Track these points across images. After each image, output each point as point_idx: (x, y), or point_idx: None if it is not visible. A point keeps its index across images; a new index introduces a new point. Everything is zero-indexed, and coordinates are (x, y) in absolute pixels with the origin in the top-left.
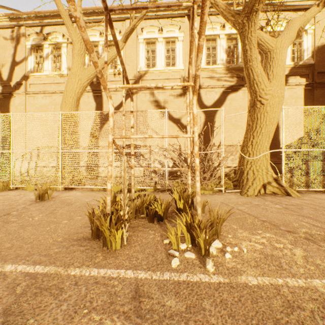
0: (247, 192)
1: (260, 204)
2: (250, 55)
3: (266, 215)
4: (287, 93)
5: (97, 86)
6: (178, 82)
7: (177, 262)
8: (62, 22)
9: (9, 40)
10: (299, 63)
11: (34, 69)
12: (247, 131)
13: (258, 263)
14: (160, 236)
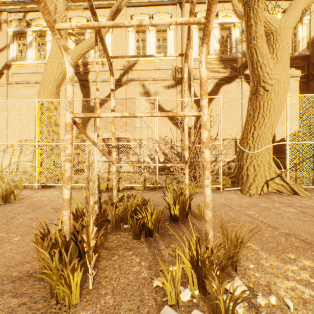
0: (249, 191)
1: (269, 206)
2: (254, 32)
3: (284, 223)
4: None
5: (84, 76)
6: (169, 73)
7: None
8: None
9: None
10: (294, 54)
11: (16, 57)
12: (247, 121)
13: None
14: (147, 269)
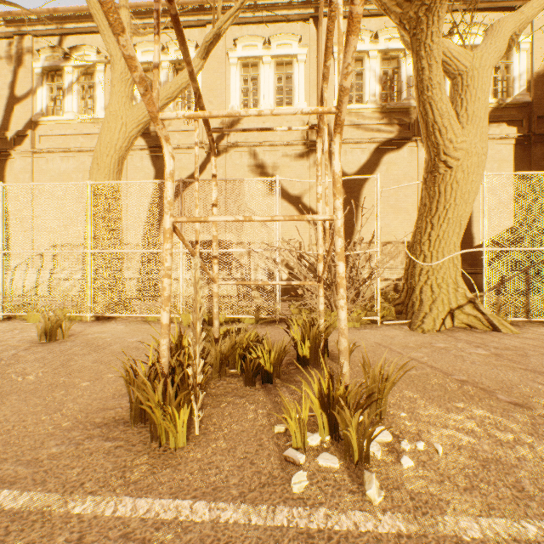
0: (421, 325)
1: (448, 347)
2: (428, 78)
3: (464, 368)
4: None
5: (157, 139)
6: (297, 133)
7: (304, 482)
8: (96, 27)
9: (4, 60)
10: (506, 100)
11: (47, 109)
12: (421, 216)
13: (472, 481)
14: (266, 417)
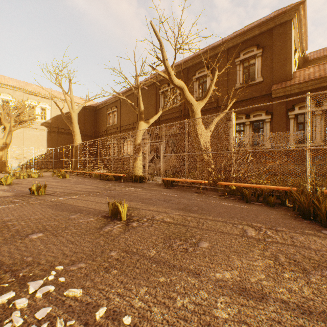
0: None
1: None
2: None
3: None
4: (39, 133)
5: None
6: None
7: None
8: None
9: None
10: (44, 121)
11: None
12: None
13: None
14: None
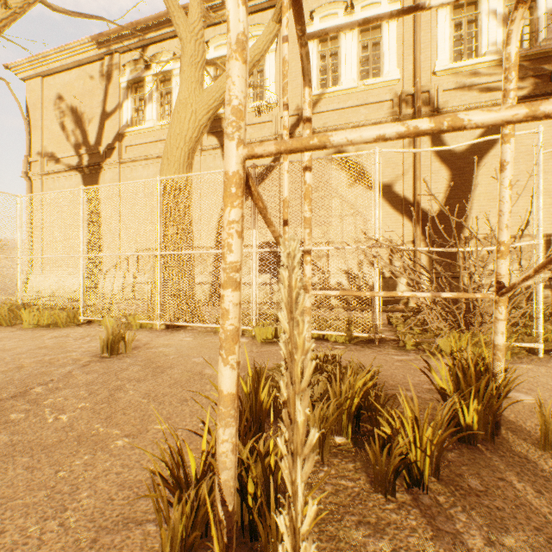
0: None
1: None
2: None
3: None
4: None
5: None
6: (387, 108)
7: None
8: (172, 32)
9: (97, 81)
10: None
11: (131, 121)
12: None
13: None
14: None
